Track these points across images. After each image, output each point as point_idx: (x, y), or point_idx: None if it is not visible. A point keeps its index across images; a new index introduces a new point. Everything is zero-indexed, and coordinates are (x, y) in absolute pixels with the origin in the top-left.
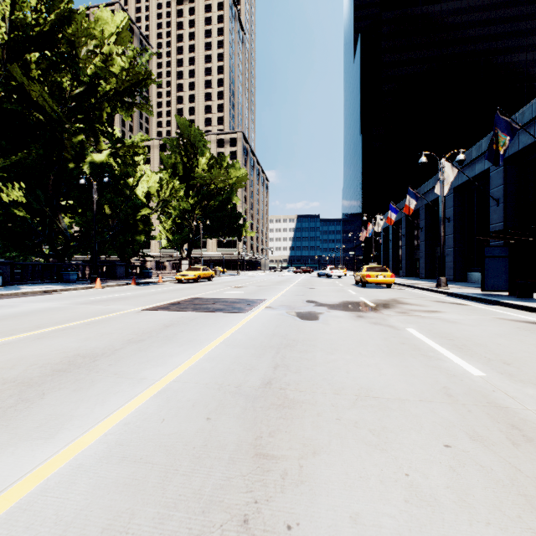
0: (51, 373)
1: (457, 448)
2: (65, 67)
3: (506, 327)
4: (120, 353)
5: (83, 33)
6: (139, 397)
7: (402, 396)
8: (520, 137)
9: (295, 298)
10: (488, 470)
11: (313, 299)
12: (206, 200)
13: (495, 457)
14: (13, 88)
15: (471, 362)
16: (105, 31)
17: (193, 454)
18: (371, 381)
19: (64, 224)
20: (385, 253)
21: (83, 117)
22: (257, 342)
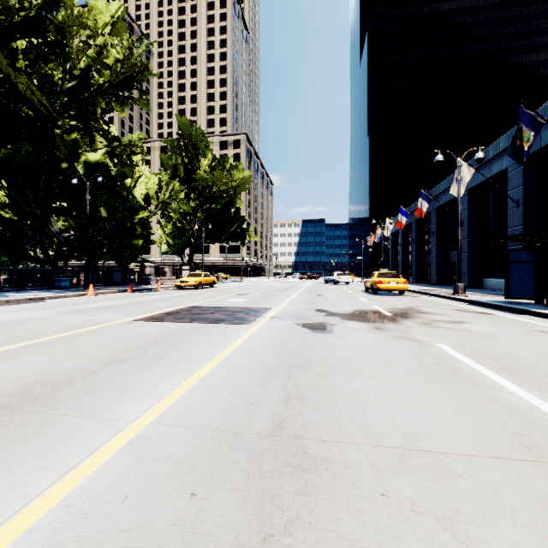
0: None
1: None
2: (56, 58)
3: None
4: (92, 379)
5: (74, 21)
6: (99, 452)
7: (464, 449)
8: (542, 134)
9: (303, 306)
10: None
11: (323, 307)
12: (208, 203)
13: None
14: None
15: (533, 391)
16: (99, 20)
17: None
18: (415, 422)
19: (56, 228)
20: (394, 258)
21: (76, 113)
22: (263, 362)
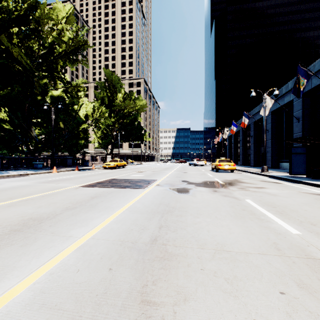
0: (9, 232)
1: (290, 295)
2: (35, 37)
3: (308, 198)
4: (58, 217)
5: (45, 16)
6: (64, 251)
7: (246, 250)
8: (312, 80)
9: (175, 179)
10: (316, 315)
11: (186, 179)
12: (122, 119)
13: (319, 303)
14: (2, 50)
15: (290, 223)
16: (59, 15)
17: (95, 301)
18: (224, 238)
19: (34, 133)
20: (229, 151)
21: (46, 68)
22: (149, 209)
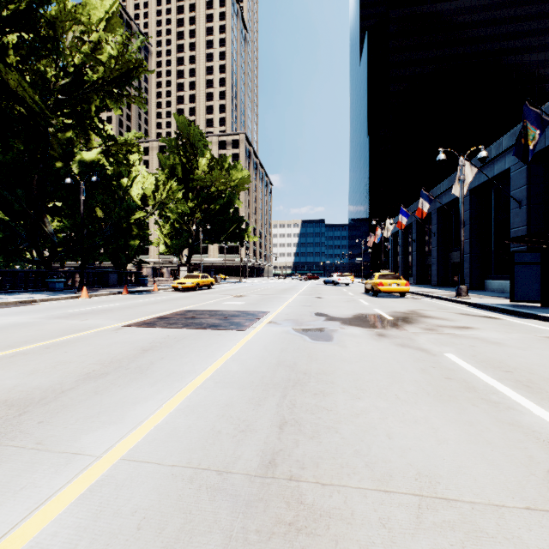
0: None
1: None
2: (48, 54)
3: None
4: (64, 399)
5: (67, 16)
6: (52, 503)
7: (492, 496)
8: (546, 133)
9: (302, 310)
10: None
11: (322, 311)
12: (206, 203)
13: None
14: None
15: None
16: (94, 16)
17: None
18: (430, 457)
19: (50, 228)
20: (394, 259)
21: (70, 111)
22: (257, 376)
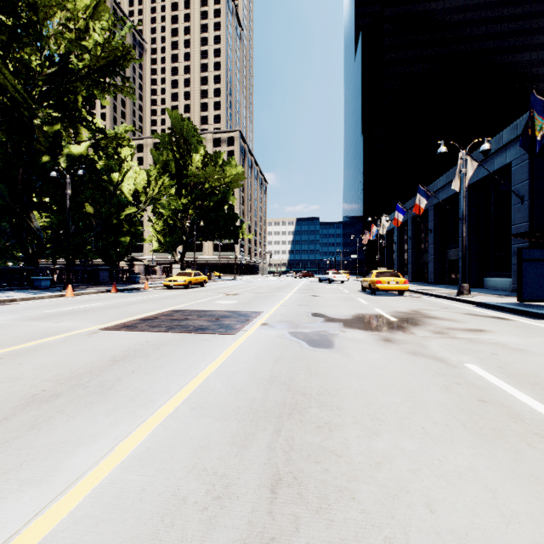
0: None
1: None
2: (32, 41)
3: None
4: None
5: (51, 0)
6: None
7: None
8: None
9: (297, 310)
10: None
11: (320, 311)
12: (200, 200)
13: None
14: None
15: None
16: (80, 2)
17: None
18: None
19: (36, 224)
20: (389, 256)
21: (57, 102)
22: (244, 398)
